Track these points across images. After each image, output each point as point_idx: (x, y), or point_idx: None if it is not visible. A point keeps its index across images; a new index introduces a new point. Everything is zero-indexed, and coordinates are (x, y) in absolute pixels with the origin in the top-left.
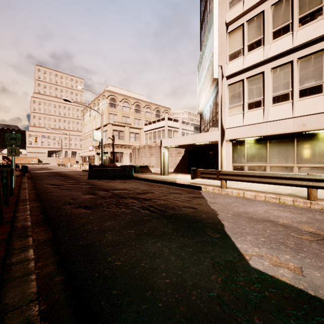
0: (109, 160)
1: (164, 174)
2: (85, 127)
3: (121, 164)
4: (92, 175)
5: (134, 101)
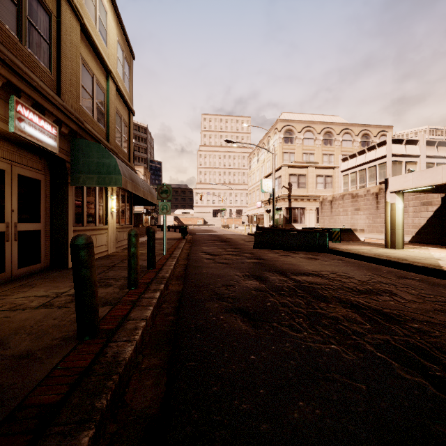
0: (283, 219)
1: (394, 247)
2: (252, 177)
3: (302, 226)
4: (260, 242)
5: (321, 127)
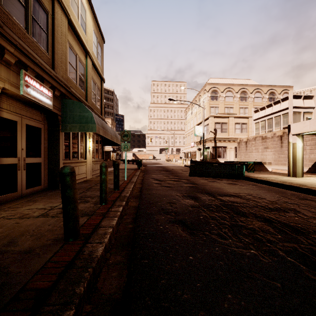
0: (210, 155)
1: (295, 176)
2: (187, 125)
3: (224, 160)
4: (194, 171)
5: (239, 88)
